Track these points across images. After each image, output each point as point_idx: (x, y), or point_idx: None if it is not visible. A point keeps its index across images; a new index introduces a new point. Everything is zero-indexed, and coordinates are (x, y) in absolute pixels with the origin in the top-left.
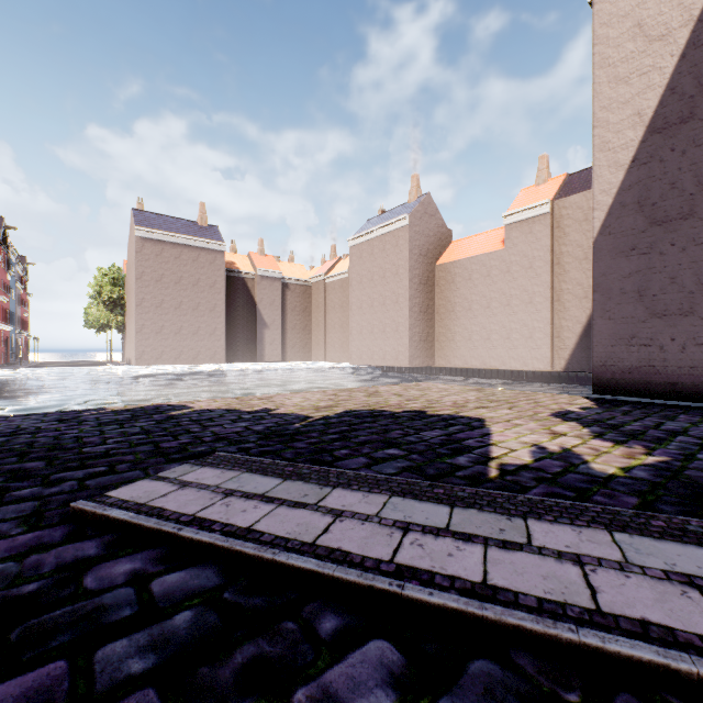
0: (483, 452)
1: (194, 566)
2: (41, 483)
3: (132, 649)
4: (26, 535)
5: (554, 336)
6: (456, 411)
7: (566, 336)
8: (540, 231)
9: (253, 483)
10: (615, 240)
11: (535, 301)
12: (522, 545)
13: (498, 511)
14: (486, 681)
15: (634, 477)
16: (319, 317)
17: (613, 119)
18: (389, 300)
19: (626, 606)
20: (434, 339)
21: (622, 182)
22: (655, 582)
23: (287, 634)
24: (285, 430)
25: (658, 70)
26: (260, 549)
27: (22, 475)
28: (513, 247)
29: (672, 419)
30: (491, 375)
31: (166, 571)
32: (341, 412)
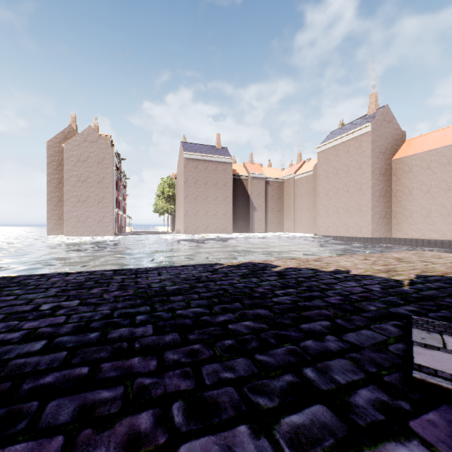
0: None
1: None
2: (306, 335)
3: None
4: (429, 415)
5: None
6: None
7: None
8: None
9: None
10: None
11: None
12: None
13: None
14: None
15: None
16: (289, 203)
17: None
18: (352, 188)
19: None
20: (391, 217)
21: None
22: None
23: None
24: (406, 292)
25: None
26: None
27: (272, 322)
28: None
29: None
30: (435, 244)
31: None
32: (416, 277)
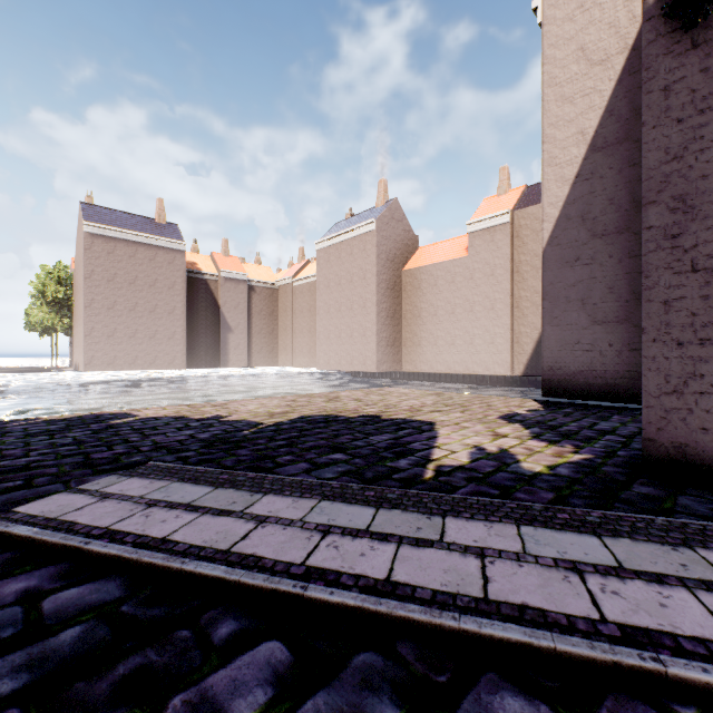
0: (425, 454)
1: (97, 580)
2: None
3: (4, 670)
4: None
5: (513, 342)
6: (410, 415)
7: (524, 342)
8: (501, 240)
9: (181, 493)
10: (562, 250)
11: (496, 308)
12: (434, 542)
13: (421, 510)
14: (365, 672)
15: (557, 474)
16: (286, 322)
17: (560, 136)
18: (356, 305)
19: (511, 593)
20: (401, 345)
21: (567, 196)
22: (543, 570)
23: (179, 642)
24: (231, 437)
25: (598, 93)
26: (170, 559)
27: None
28: (476, 255)
29: (606, 419)
30: (457, 379)
31: (63, 587)
32: (295, 418)
